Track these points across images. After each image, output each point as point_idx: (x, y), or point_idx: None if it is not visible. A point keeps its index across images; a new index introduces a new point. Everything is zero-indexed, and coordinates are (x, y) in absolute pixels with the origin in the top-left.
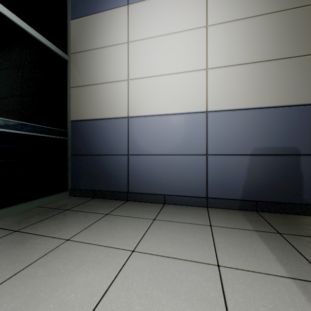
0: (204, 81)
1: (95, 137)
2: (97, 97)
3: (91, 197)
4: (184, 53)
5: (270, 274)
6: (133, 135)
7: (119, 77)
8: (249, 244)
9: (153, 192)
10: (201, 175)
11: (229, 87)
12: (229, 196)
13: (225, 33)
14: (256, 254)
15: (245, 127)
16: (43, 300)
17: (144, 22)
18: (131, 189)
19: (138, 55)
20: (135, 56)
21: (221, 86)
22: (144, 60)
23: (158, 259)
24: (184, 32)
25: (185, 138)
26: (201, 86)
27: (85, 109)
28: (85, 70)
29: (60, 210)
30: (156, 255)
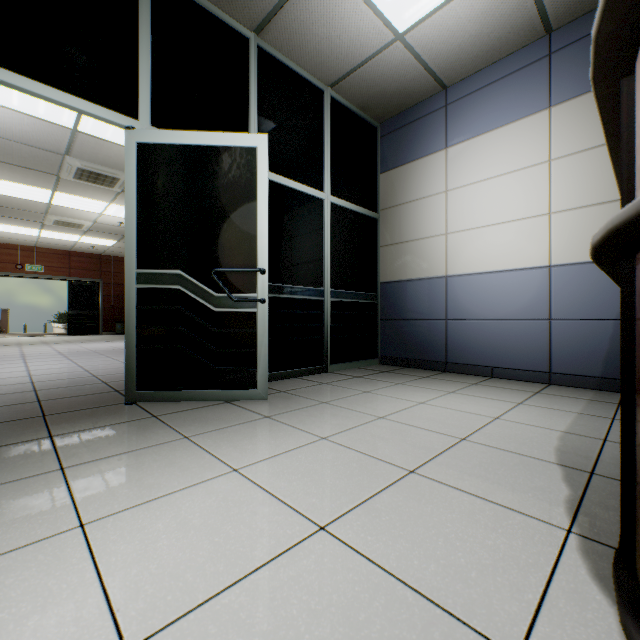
0: (546, 229)
1: (408, 300)
2: (409, 256)
3: (402, 366)
4: (519, 197)
5: (562, 410)
6: (452, 297)
7: (435, 232)
8: (565, 402)
9: (477, 364)
10: (542, 345)
11: (582, 233)
12: (582, 372)
13: (576, 166)
14: (564, 405)
15: (607, 283)
16: (401, 395)
17: (466, 166)
18: (450, 359)
19: (459, 205)
20: (455, 206)
21: (571, 234)
22: (465, 210)
23: (470, 396)
24: (518, 171)
25: (520, 299)
26: (541, 235)
27: (396, 269)
28: (396, 227)
29: (379, 371)
30: (469, 395)
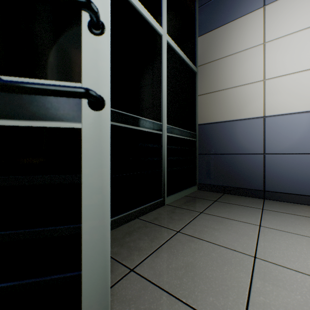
0: None
1: (224, 137)
2: (226, 101)
3: (220, 192)
4: None
5: None
6: (270, 134)
7: (252, 79)
8: None
9: (298, 193)
10: None
11: None
12: None
13: None
14: None
15: None
16: None
17: (286, 18)
18: (268, 187)
19: (278, 53)
20: (274, 55)
21: None
22: (285, 57)
23: None
24: None
25: None
26: None
27: (213, 113)
28: (213, 78)
29: (209, 200)
30: None
